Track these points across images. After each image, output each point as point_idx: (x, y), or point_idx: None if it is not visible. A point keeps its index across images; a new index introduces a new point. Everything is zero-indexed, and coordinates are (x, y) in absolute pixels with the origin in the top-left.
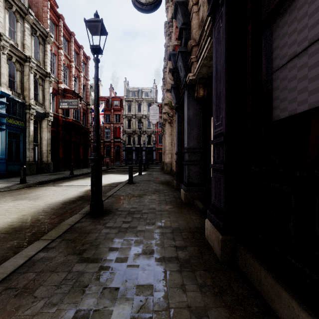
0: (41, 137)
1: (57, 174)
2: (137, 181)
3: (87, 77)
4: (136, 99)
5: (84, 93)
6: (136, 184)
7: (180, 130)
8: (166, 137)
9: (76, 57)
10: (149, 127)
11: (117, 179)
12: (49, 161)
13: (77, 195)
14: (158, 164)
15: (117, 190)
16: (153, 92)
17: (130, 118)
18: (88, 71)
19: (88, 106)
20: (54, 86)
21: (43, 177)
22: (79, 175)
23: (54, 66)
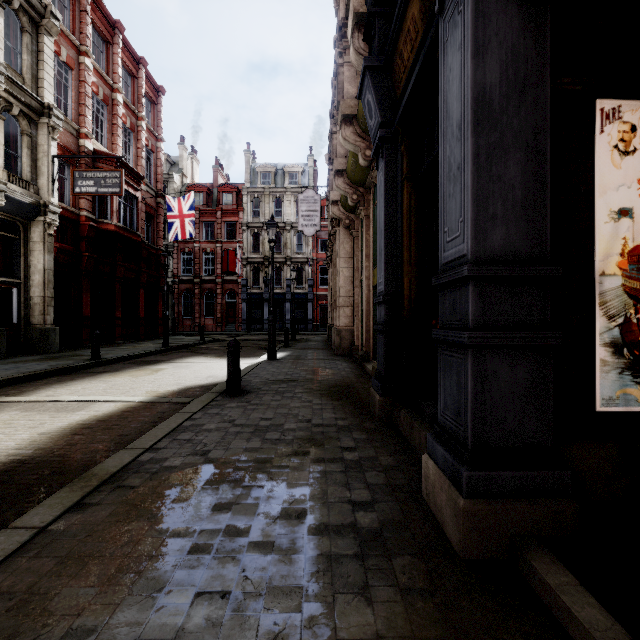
0: (29, 264)
1: (59, 358)
2: (256, 383)
3: (159, 133)
4: (271, 189)
5: (150, 169)
6: (249, 396)
7: (395, 218)
8: (339, 263)
9: (128, 84)
10: (299, 250)
11: (208, 373)
12: (48, 324)
13: (7, 456)
14: (319, 331)
15: (170, 431)
16: (309, 174)
17: (258, 231)
18: (160, 118)
19: (161, 199)
20: (66, 142)
21: (9, 367)
22: (115, 360)
23: (68, 95)
